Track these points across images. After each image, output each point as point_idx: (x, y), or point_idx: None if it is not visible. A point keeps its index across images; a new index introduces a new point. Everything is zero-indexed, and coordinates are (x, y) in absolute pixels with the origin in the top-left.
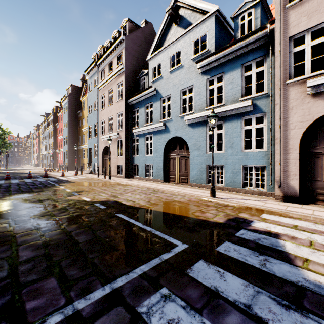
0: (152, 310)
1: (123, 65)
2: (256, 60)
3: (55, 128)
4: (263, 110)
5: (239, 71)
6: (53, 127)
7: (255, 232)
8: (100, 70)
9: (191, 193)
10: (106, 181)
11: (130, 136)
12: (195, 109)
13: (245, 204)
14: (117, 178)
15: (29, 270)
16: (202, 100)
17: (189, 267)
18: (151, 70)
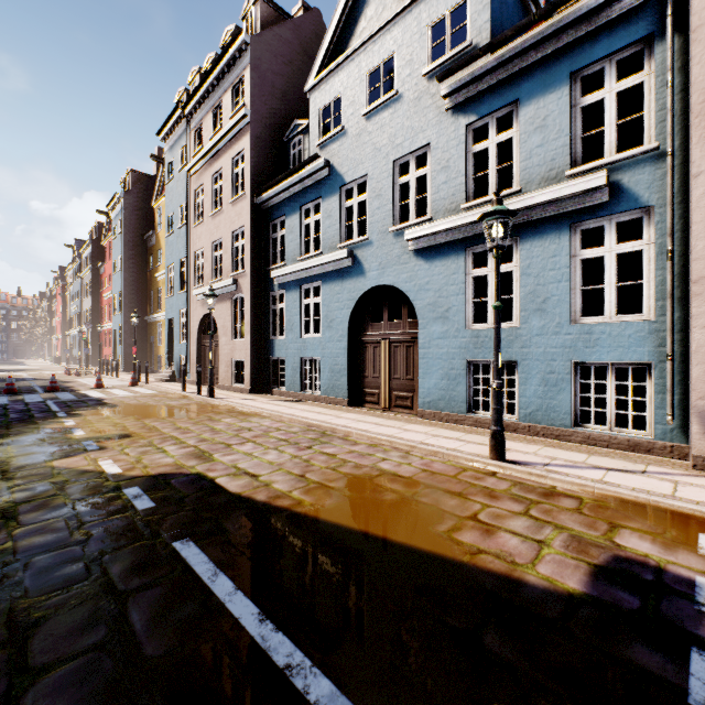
0: None
1: (247, 109)
2: (618, 56)
3: (98, 275)
4: (643, 200)
5: (564, 91)
6: (91, 272)
7: None
8: (194, 126)
9: (427, 442)
10: (200, 404)
11: (265, 287)
12: (433, 208)
13: (616, 492)
14: (230, 395)
15: None
16: (455, 185)
17: None
18: (317, 116)
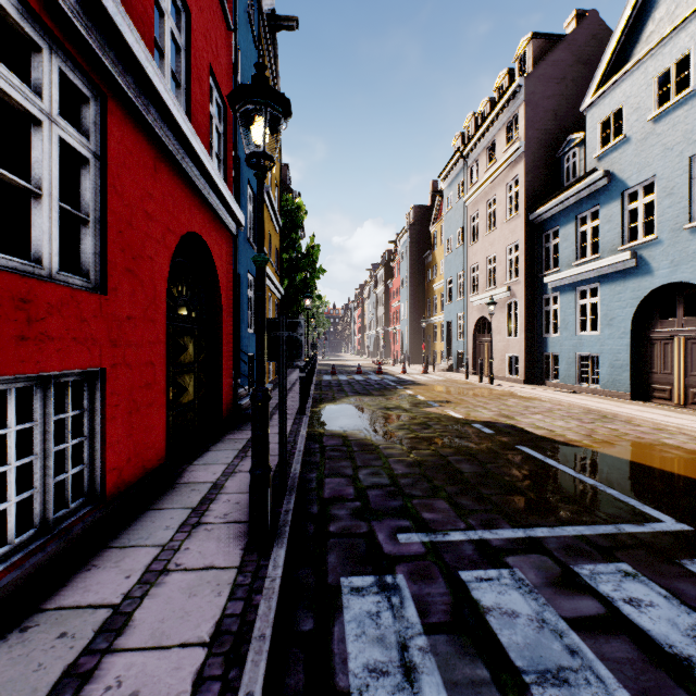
0: (598, 577)
1: (521, 140)
2: None
3: (387, 289)
4: None
5: None
6: (383, 288)
7: None
8: (470, 164)
9: None
10: (484, 388)
11: (538, 292)
12: None
13: None
14: (506, 384)
15: (410, 484)
16: None
17: (686, 557)
18: (594, 131)
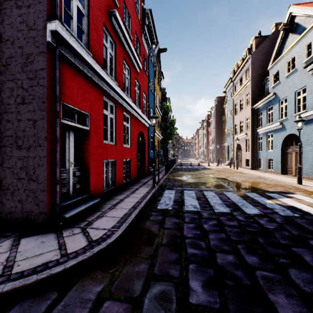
0: (206, 192)
1: (249, 78)
2: None
3: (207, 131)
4: None
5: None
6: (206, 131)
7: (280, 195)
8: (234, 84)
9: (287, 181)
10: (233, 171)
11: (256, 135)
12: (307, 107)
13: None
14: (243, 169)
15: (185, 184)
16: None
17: (225, 192)
18: (271, 77)
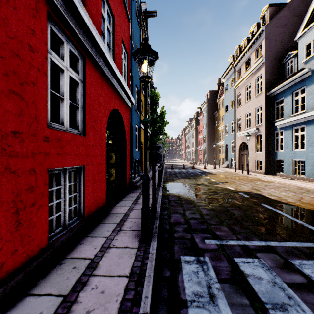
0: (303, 266)
1: (263, 57)
2: None
3: (196, 130)
4: None
5: None
6: (195, 129)
7: None
8: (237, 70)
9: None
10: (244, 176)
11: (272, 129)
12: None
13: None
14: (255, 174)
15: (210, 219)
16: None
17: None
18: (302, 49)
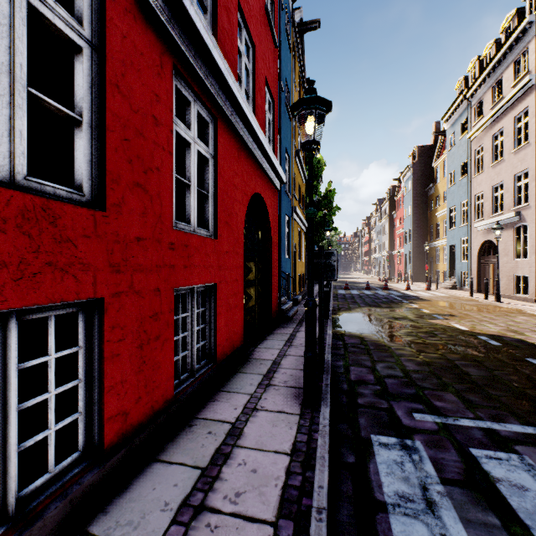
0: None
1: (531, 74)
2: None
3: (391, 219)
4: None
5: None
6: (388, 218)
7: None
8: (474, 103)
9: None
10: (489, 305)
11: None
12: None
13: None
14: (514, 302)
15: (421, 379)
16: None
17: None
18: None
